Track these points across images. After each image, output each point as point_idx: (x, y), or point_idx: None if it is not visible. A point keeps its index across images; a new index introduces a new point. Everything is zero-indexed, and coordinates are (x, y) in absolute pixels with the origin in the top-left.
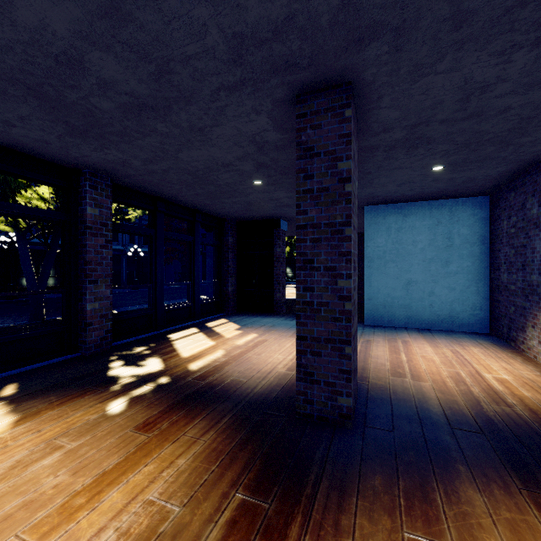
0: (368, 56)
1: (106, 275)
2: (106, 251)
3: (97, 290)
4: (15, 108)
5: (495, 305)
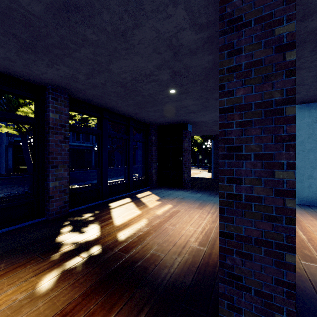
0: None
1: (65, 162)
2: (65, 145)
3: (57, 172)
4: None
5: None
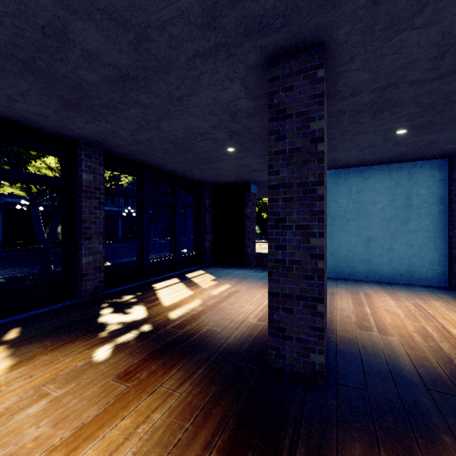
0: (344, 11)
1: (99, 233)
2: (99, 211)
3: (91, 245)
4: (14, 84)
5: (454, 261)
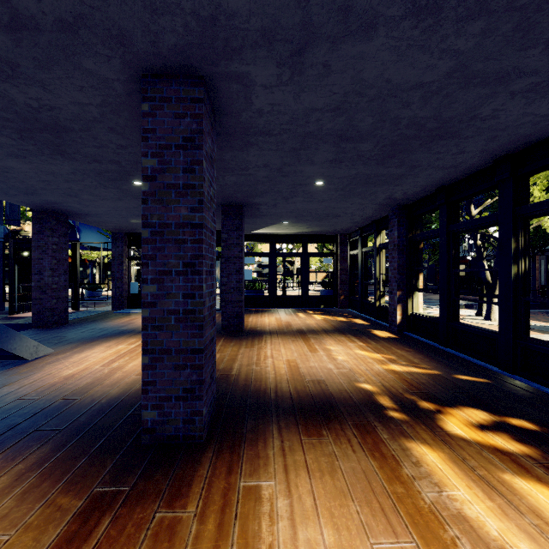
0: None
1: None
2: None
3: None
4: (422, 157)
5: None
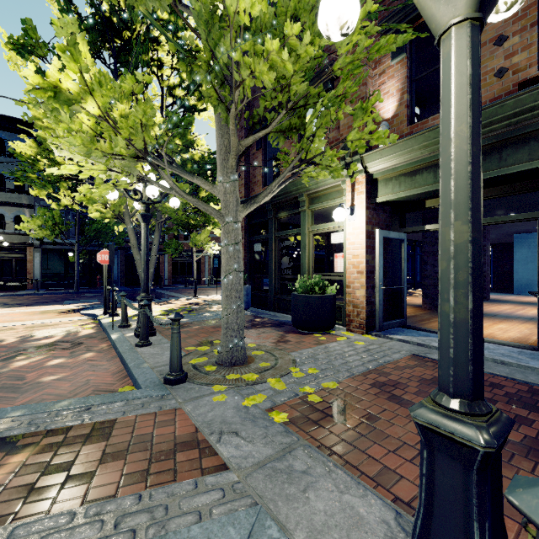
0: None
1: None
2: None
3: None
4: None
5: None
